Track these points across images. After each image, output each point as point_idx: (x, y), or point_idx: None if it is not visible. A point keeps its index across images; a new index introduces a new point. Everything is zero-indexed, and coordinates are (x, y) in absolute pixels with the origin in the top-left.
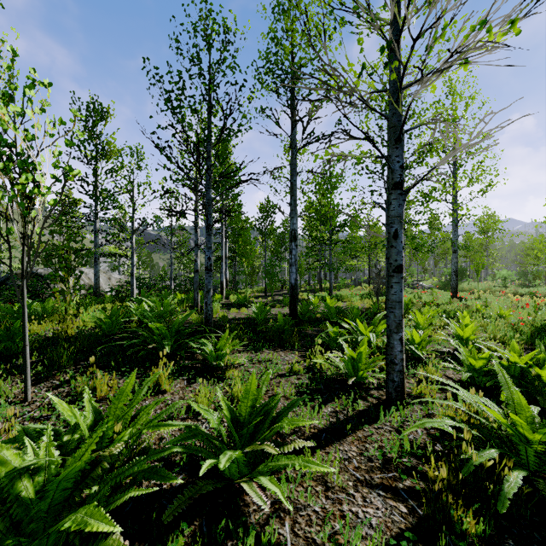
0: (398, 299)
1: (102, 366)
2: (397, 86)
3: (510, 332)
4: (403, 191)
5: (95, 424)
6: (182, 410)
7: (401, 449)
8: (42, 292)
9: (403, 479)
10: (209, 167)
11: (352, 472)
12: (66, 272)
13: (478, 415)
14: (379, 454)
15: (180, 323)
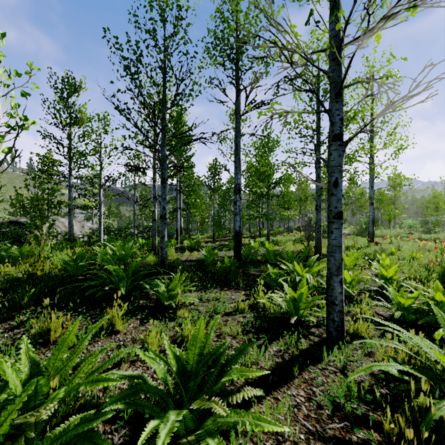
0: (338, 243)
1: (61, 306)
2: (337, 44)
3: (425, 272)
4: (342, 142)
5: (30, 378)
6: (131, 353)
7: (348, 392)
8: (23, 238)
9: (357, 432)
10: (164, 128)
11: (303, 421)
12: (39, 220)
13: (418, 355)
14: (328, 401)
15: (136, 266)
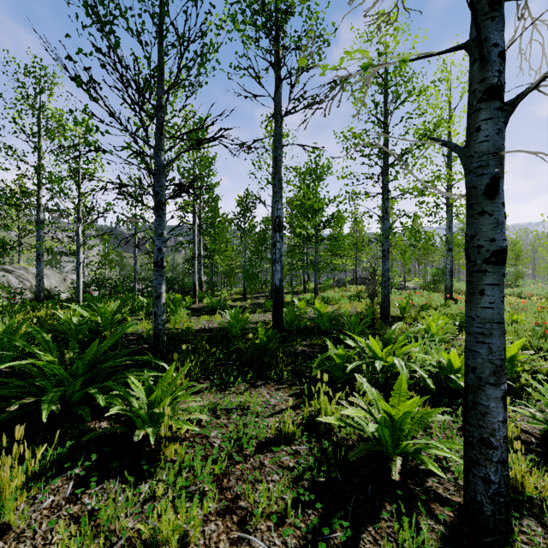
0: (497, 316)
1: None
2: None
3: (545, 344)
4: (502, 105)
5: None
6: None
7: None
8: None
9: None
10: (160, 120)
11: None
12: None
13: None
14: None
15: (100, 350)
